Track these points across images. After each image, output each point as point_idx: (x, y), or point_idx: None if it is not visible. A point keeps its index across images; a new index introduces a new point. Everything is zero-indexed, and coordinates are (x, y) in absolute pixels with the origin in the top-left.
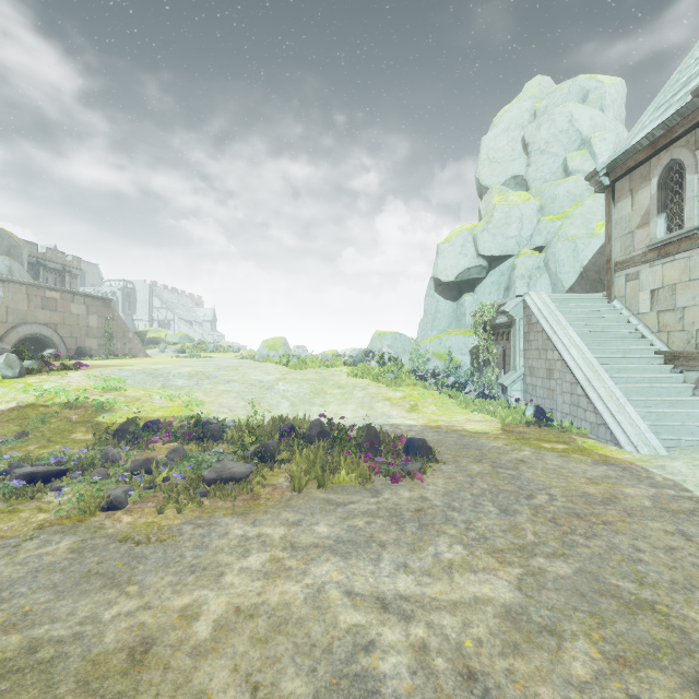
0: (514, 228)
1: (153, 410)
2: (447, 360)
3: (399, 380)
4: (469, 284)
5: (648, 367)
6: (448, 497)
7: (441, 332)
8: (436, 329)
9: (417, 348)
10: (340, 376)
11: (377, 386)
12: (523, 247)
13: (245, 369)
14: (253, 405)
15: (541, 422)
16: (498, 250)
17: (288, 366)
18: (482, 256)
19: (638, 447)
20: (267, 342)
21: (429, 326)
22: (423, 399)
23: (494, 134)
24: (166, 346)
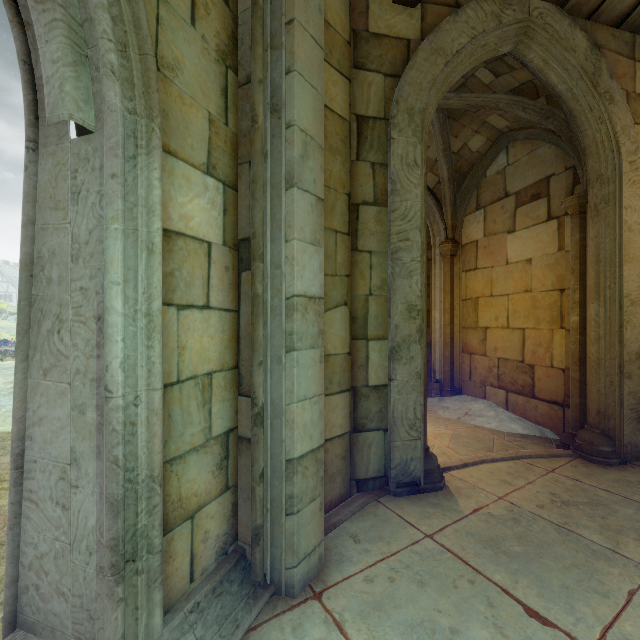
0: None
1: (5, 338)
2: None
3: None
4: None
5: None
6: None
7: None
8: None
9: None
10: None
11: None
12: None
13: None
14: None
15: None
16: None
17: None
18: None
19: None
20: None
21: None
22: None
23: None
24: (8, 316)
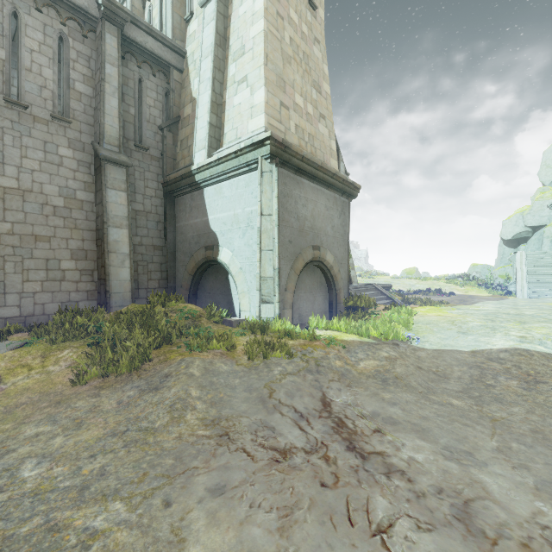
0: (546, 212)
1: None
2: (505, 278)
3: (464, 284)
4: (523, 239)
5: (547, 277)
6: (450, 297)
7: (506, 264)
8: (503, 263)
9: (489, 273)
10: (441, 283)
11: (455, 286)
12: (551, 221)
13: (402, 280)
14: (410, 288)
15: (506, 294)
16: (536, 223)
17: (419, 279)
18: (527, 226)
19: (519, 296)
20: (405, 270)
21: (499, 261)
22: (472, 290)
23: (550, 150)
24: None
